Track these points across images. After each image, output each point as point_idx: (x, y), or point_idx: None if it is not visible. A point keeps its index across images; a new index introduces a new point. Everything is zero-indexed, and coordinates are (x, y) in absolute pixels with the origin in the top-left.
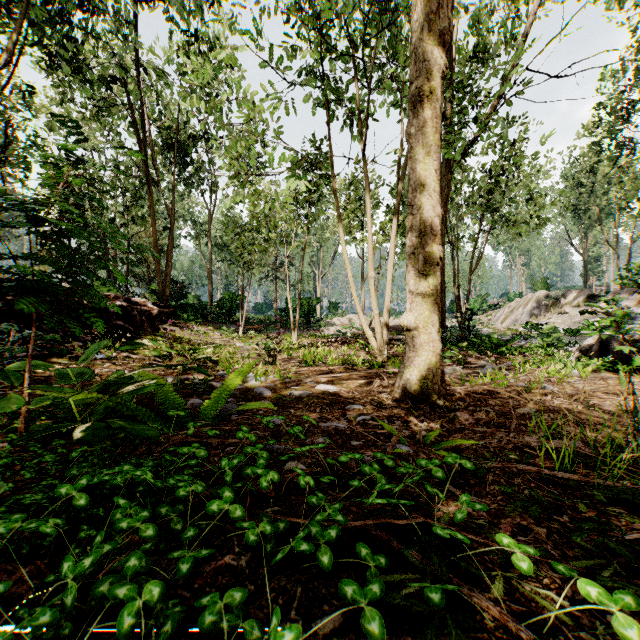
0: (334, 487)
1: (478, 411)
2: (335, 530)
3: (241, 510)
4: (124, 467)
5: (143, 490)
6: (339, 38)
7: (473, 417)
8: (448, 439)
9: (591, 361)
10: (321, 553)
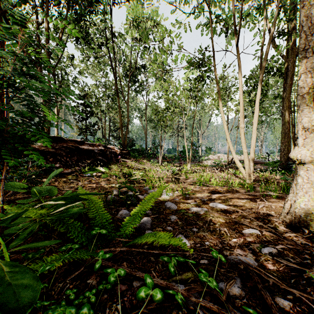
0: None
1: None
2: None
3: None
4: None
5: None
6: None
7: None
8: None
9: None
10: None
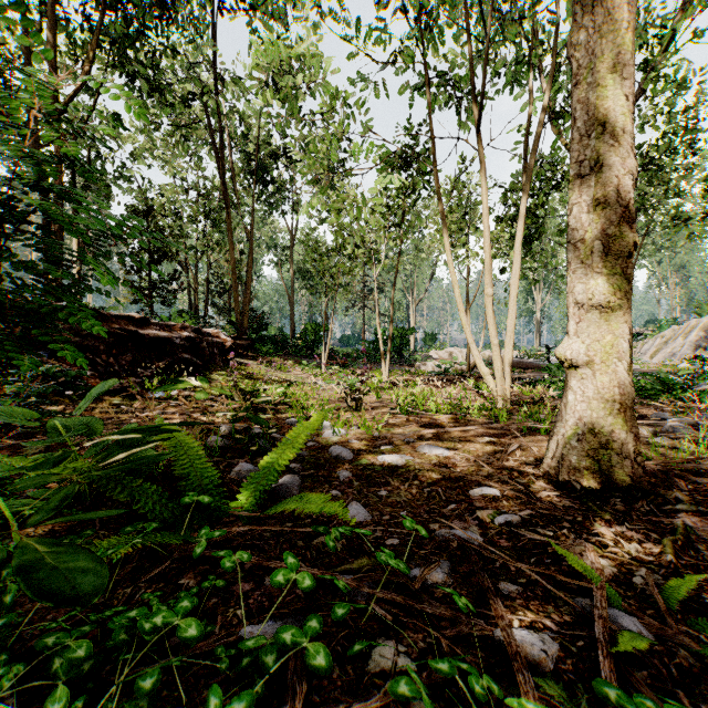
0: None
1: None
2: None
3: None
4: None
5: None
6: None
7: None
8: None
9: None
10: None
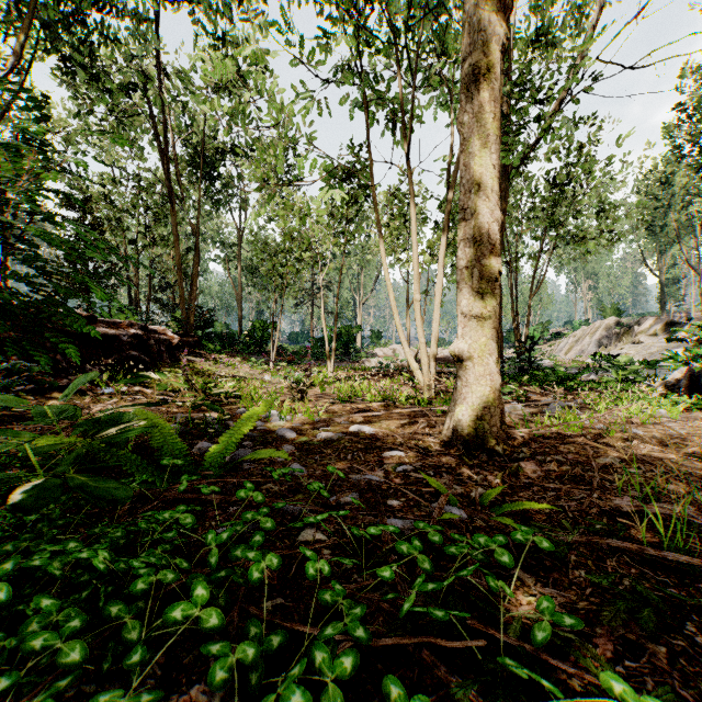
0: (361, 568)
1: (548, 461)
2: (351, 657)
3: (218, 616)
4: (69, 545)
5: (88, 580)
6: (380, 27)
7: (542, 468)
8: (512, 499)
9: (680, 398)
10: (327, 697)
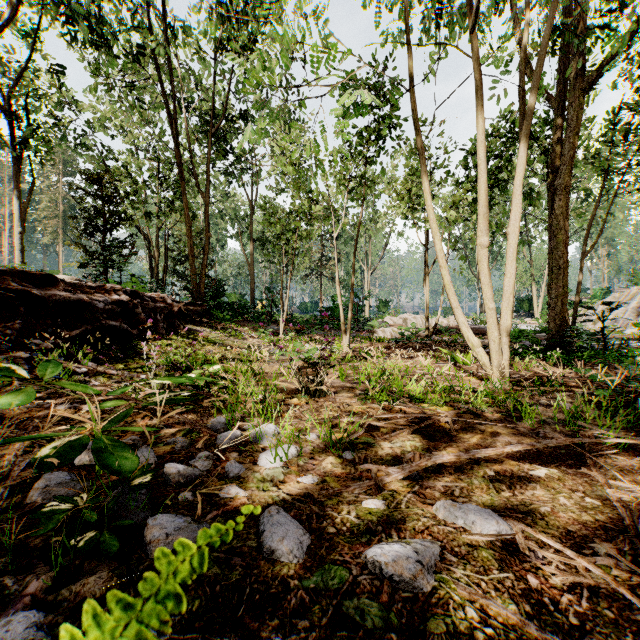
0: None
1: None
2: None
3: None
4: None
5: None
6: None
7: None
8: None
9: None
10: None
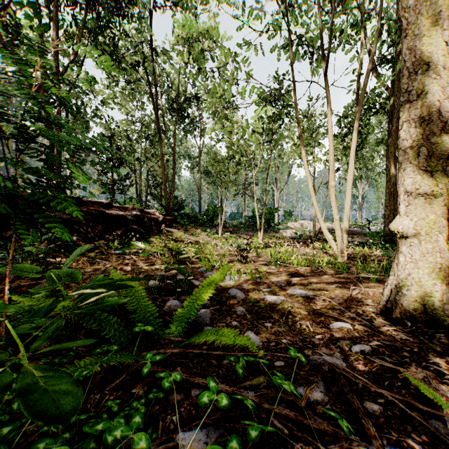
0: None
1: None
2: None
3: None
4: None
5: None
6: None
7: None
8: None
9: None
10: None
